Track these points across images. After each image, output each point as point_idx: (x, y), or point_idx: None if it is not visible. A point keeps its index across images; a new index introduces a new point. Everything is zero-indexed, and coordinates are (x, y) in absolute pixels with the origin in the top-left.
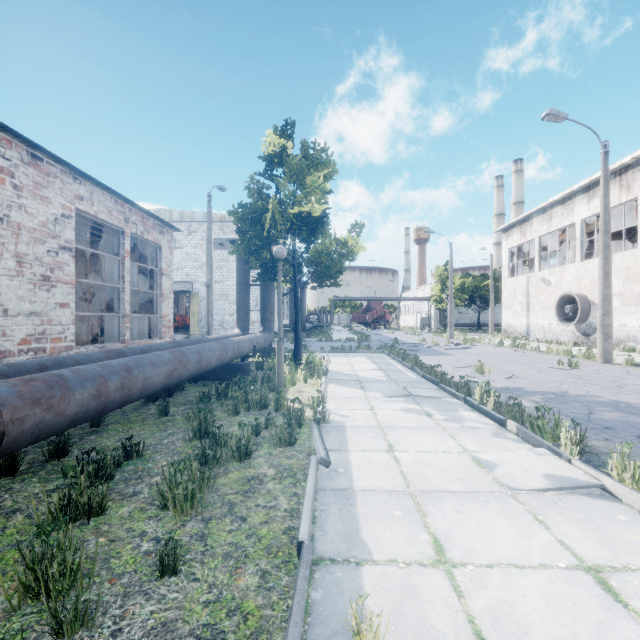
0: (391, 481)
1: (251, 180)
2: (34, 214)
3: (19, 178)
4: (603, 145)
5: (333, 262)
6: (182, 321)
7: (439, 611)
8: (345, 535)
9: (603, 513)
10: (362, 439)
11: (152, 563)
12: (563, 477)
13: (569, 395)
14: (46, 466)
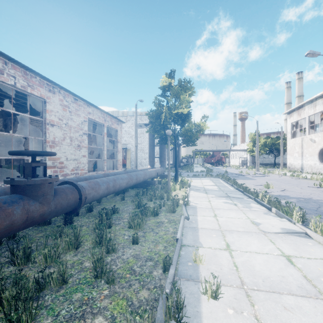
0: (213, 226)
1: (155, 98)
2: (75, 121)
3: (71, 108)
4: None
5: (193, 134)
6: (122, 162)
7: (224, 260)
8: (193, 240)
9: (302, 242)
10: (203, 212)
11: (129, 241)
12: (289, 229)
13: (312, 199)
14: (87, 214)
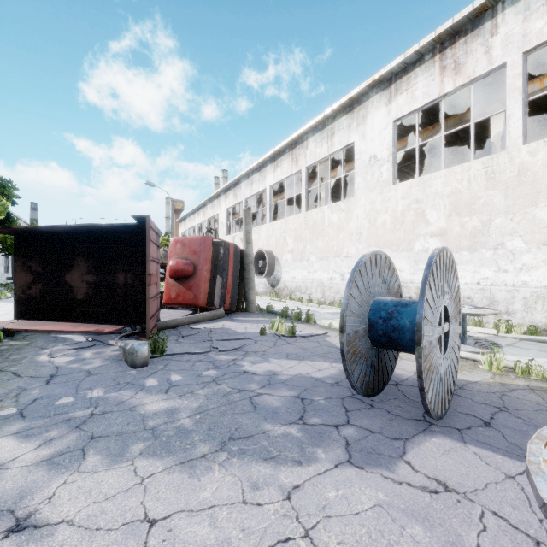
0: None
1: None
2: None
3: None
4: (171, 200)
5: None
6: None
7: None
8: None
9: None
10: None
11: None
12: None
13: None
14: None
